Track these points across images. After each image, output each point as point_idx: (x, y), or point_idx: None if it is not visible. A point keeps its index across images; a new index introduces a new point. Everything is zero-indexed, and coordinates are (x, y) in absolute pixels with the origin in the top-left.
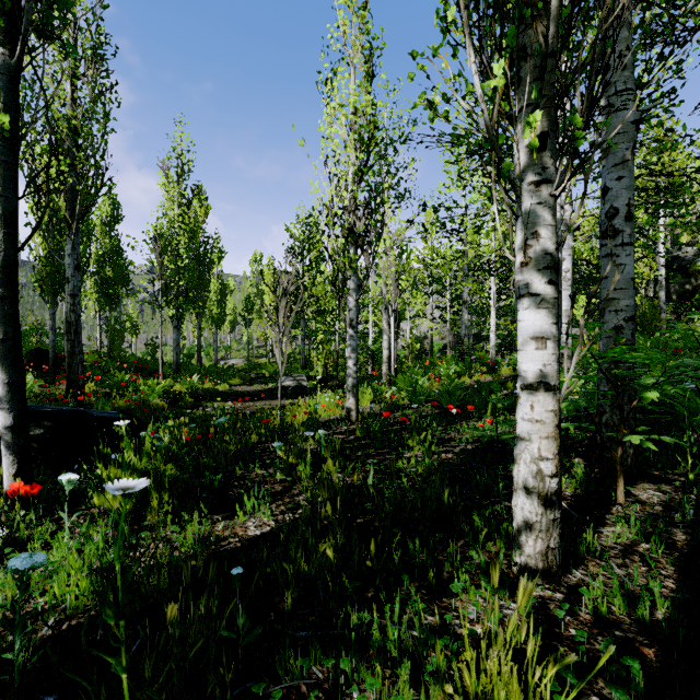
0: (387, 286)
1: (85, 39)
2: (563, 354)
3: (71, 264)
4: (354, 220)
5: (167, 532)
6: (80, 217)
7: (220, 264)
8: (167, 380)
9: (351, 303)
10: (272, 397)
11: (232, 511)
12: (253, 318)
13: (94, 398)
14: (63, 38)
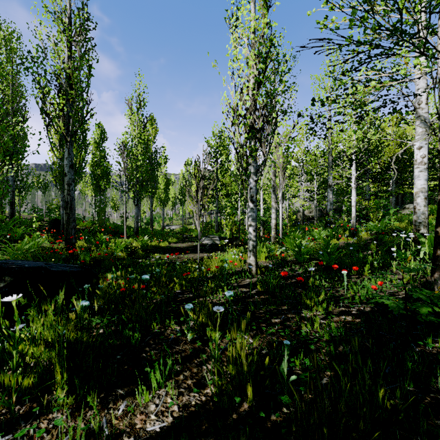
0: (275, 174)
1: (75, 17)
2: (420, 223)
3: (67, 164)
4: (254, 119)
5: (63, 415)
6: (73, 133)
7: (165, 166)
8: (129, 239)
9: (252, 183)
10: (196, 251)
11: (138, 382)
12: (185, 200)
13: (79, 251)
14: (62, 18)
